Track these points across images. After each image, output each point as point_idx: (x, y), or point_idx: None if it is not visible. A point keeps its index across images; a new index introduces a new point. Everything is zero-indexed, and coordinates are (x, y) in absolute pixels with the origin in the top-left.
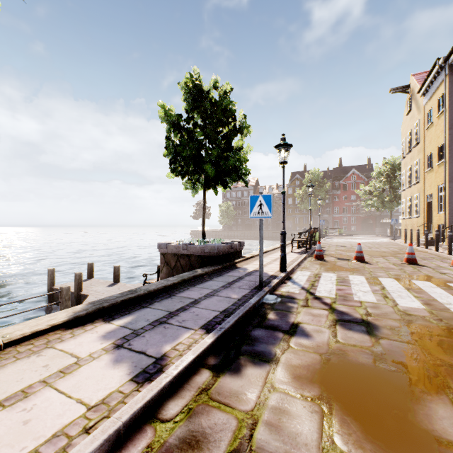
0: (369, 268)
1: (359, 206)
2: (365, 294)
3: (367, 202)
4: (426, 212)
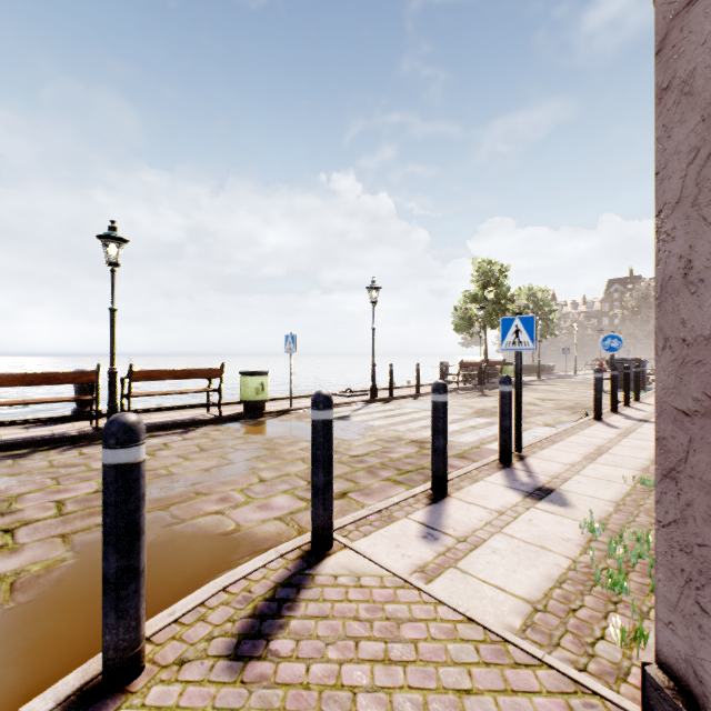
0: None
1: None
2: None
3: None
4: None
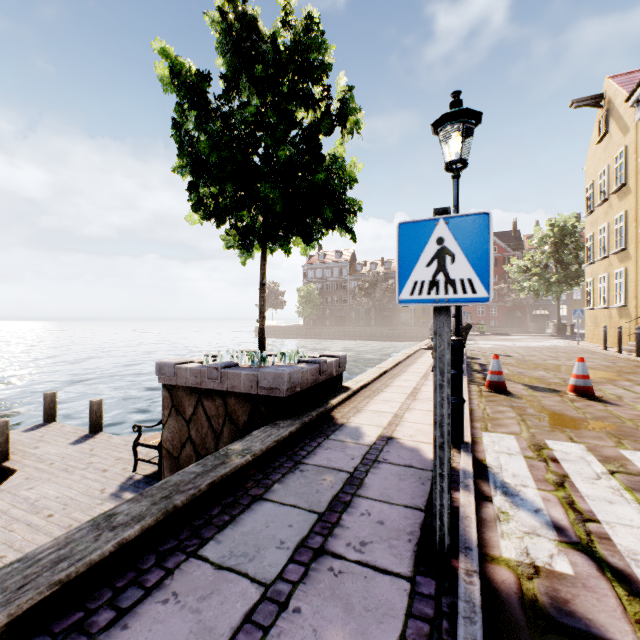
0: (632, 420)
1: (503, 290)
2: None
3: (524, 284)
4: None
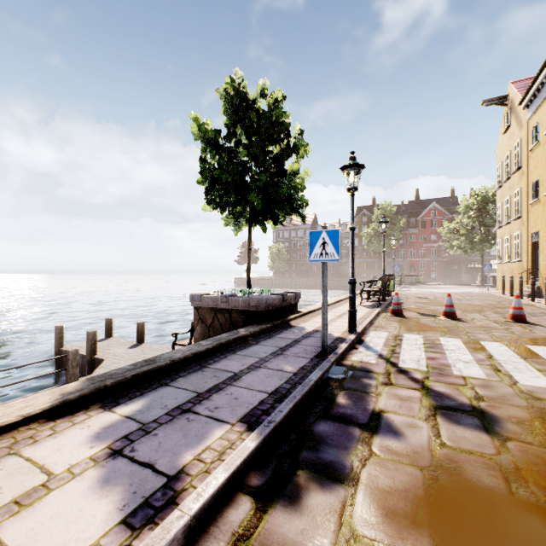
0: (465, 328)
1: (441, 248)
2: (468, 366)
3: (452, 243)
4: (530, 255)
